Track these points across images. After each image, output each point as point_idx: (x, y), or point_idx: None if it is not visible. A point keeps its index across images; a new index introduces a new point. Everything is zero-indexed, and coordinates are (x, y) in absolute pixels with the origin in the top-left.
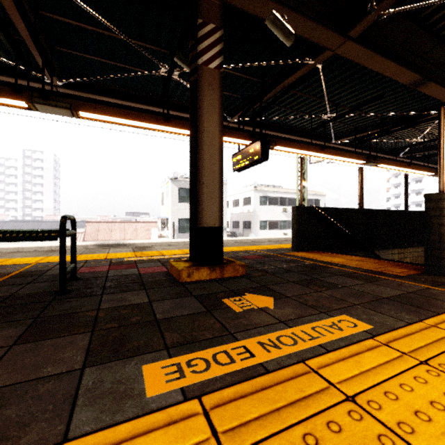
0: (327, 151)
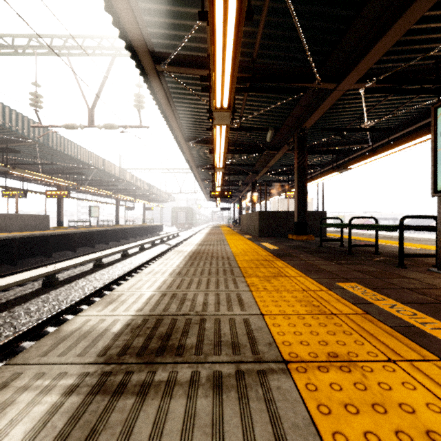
0: (314, 179)
